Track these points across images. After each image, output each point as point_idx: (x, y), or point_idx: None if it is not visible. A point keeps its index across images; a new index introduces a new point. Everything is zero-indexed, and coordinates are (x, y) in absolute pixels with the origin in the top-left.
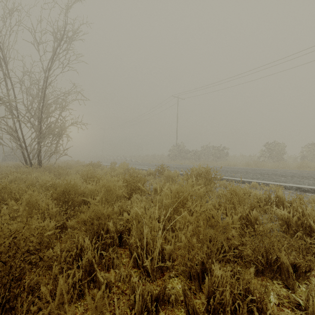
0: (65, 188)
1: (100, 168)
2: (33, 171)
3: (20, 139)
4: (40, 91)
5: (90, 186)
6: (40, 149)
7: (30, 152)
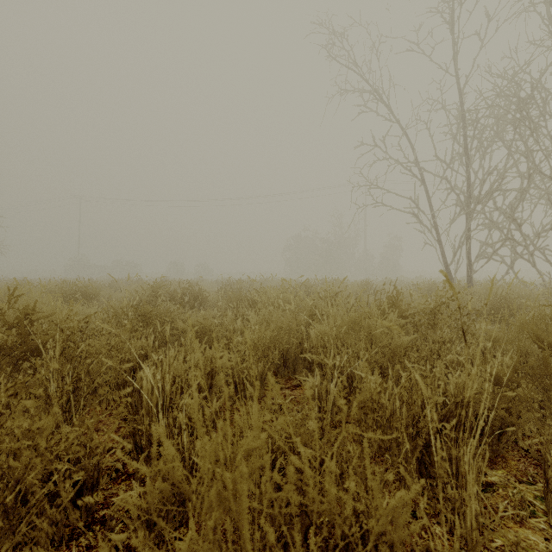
0: None
1: None
2: None
3: None
4: None
5: None
6: None
7: None
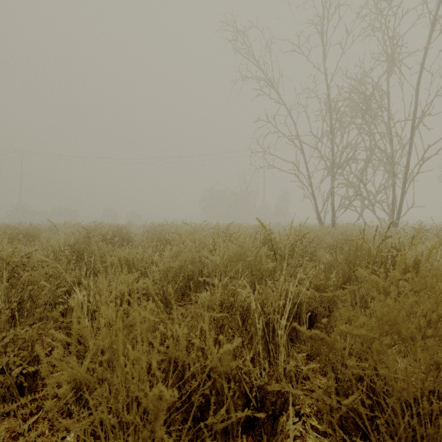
0: None
1: None
2: None
3: None
4: None
5: None
6: None
7: None
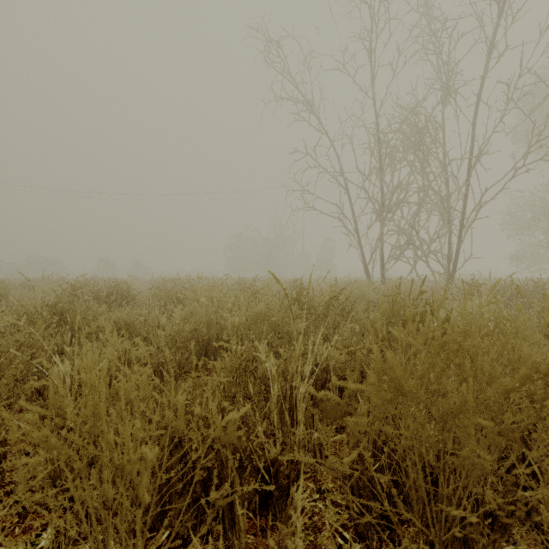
0: None
1: None
2: None
3: None
4: None
5: None
6: None
7: None
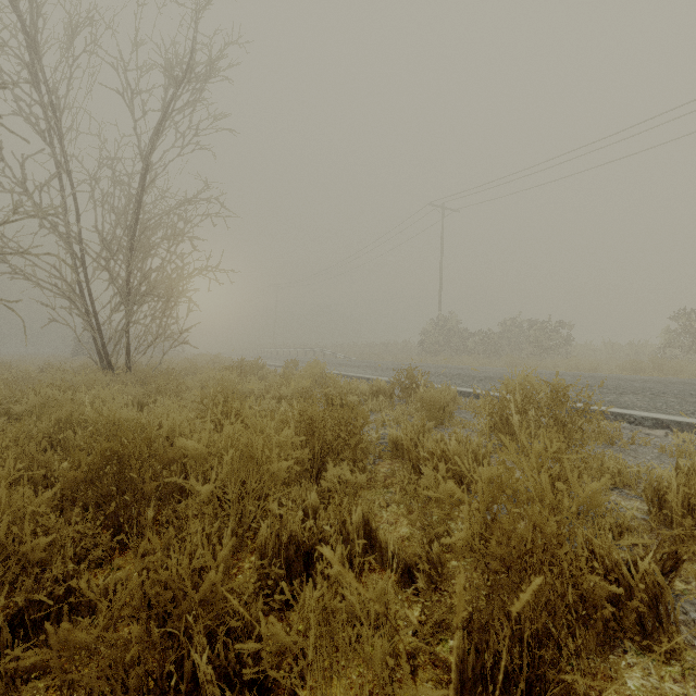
0: (118, 447)
1: (260, 373)
2: (107, 380)
3: (86, 307)
4: (128, 200)
5: (192, 443)
6: (127, 331)
7: (110, 338)
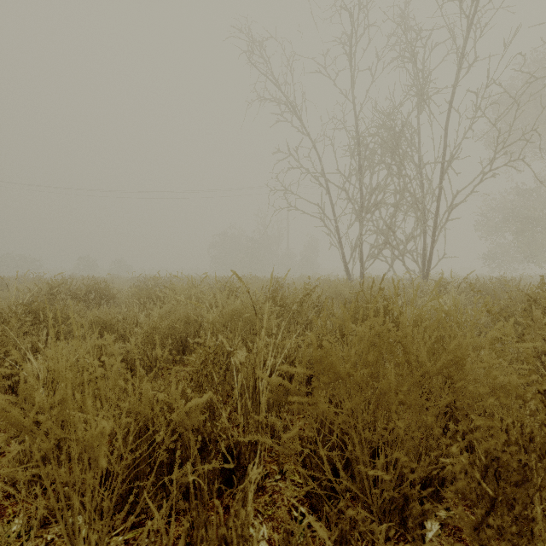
0: None
1: None
2: None
3: None
4: None
5: None
6: None
7: None
